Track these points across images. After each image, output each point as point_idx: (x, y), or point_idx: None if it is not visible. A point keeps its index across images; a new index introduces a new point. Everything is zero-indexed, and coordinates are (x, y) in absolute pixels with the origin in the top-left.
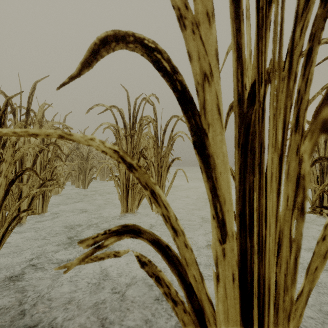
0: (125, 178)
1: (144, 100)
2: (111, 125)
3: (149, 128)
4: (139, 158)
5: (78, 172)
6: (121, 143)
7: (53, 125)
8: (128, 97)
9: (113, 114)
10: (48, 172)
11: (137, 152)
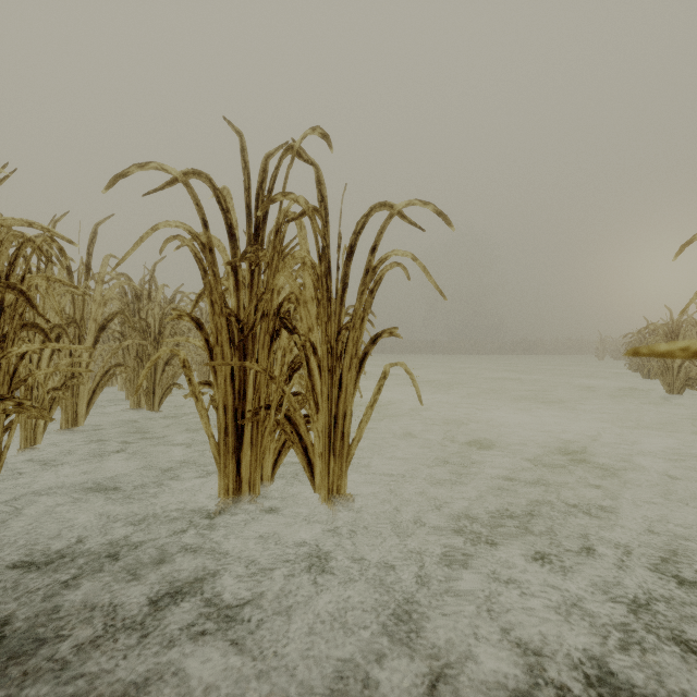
0: (233, 390)
1: (289, 152)
2: (188, 229)
3: (306, 243)
4: (274, 331)
5: (135, 370)
6: (220, 285)
7: (19, 233)
8: (245, 151)
9: (192, 196)
10: (3, 373)
11: (266, 313)
